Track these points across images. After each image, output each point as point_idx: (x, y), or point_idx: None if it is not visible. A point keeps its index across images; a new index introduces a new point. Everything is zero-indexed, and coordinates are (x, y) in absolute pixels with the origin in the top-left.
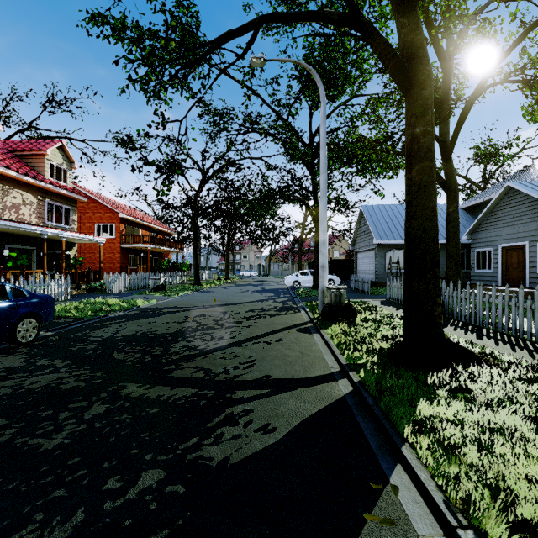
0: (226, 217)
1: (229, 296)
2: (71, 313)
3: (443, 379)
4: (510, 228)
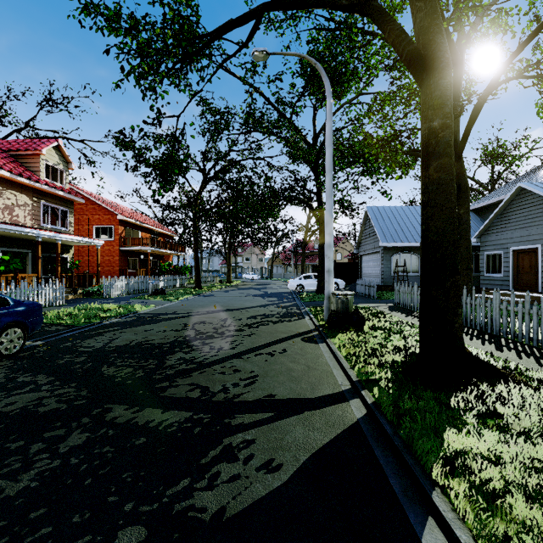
0: (228, 219)
1: (230, 300)
2: (64, 321)
3: (468, 400)
4: (522, 230)
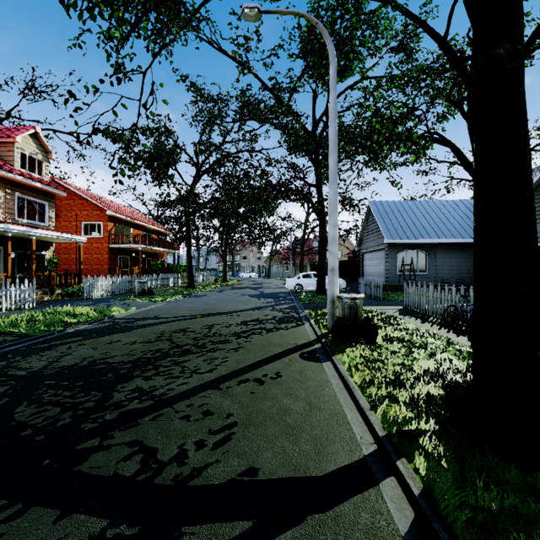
0: (222, 214)
1: (222, 302)
2: (17, 329)
3: None
4: None
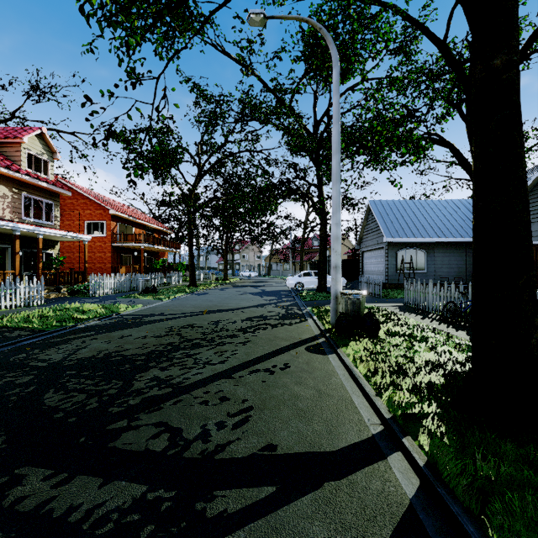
0: (224, 213)
1: (225, 299)
2: (30, 324)
3: None
4: None
